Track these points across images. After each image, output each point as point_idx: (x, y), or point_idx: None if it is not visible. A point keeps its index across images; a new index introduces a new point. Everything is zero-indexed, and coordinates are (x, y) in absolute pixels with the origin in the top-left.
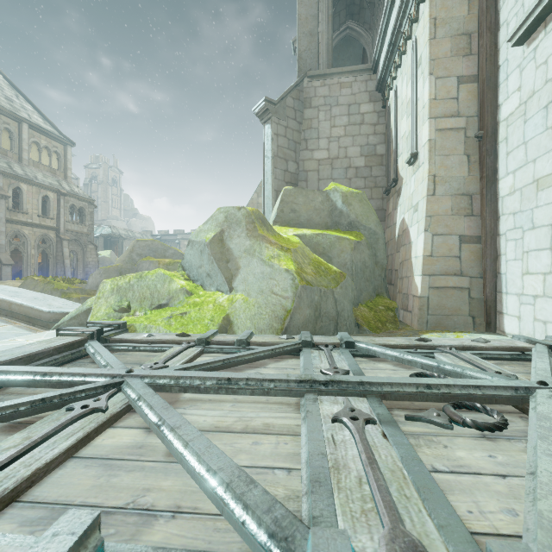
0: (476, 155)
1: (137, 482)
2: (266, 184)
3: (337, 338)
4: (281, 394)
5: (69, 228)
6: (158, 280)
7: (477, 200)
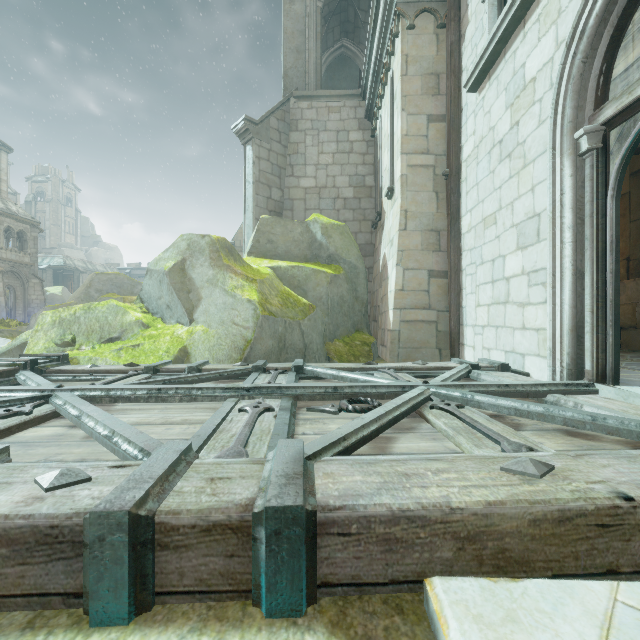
0: (444, 193)
1: (51, 451)
2: (247, 211)
3: (291, 364)
4: (207, 400)
5: (3, 257)
6: (109, 312)
7: (444, 236)
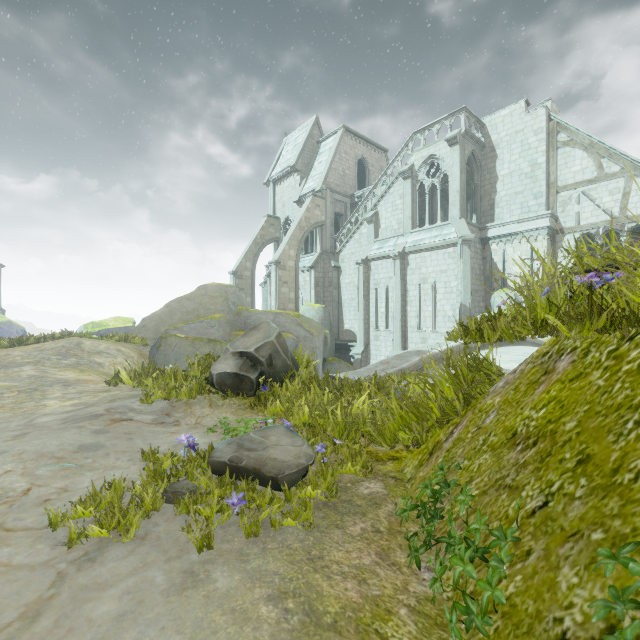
0: None
1: None
2: (464, 278)
3: None
4: None
5: None
6: None
7: None
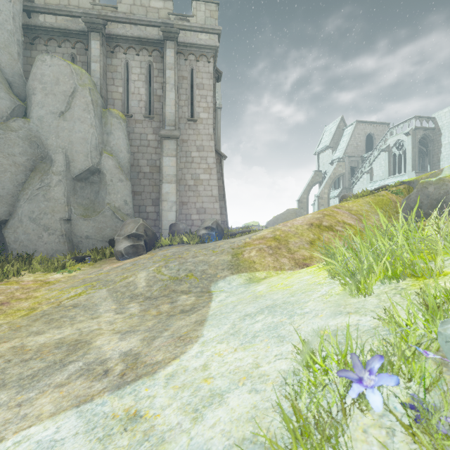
0: None
1: None
2: None
3: None
4: None
5: None
6: None
7: None
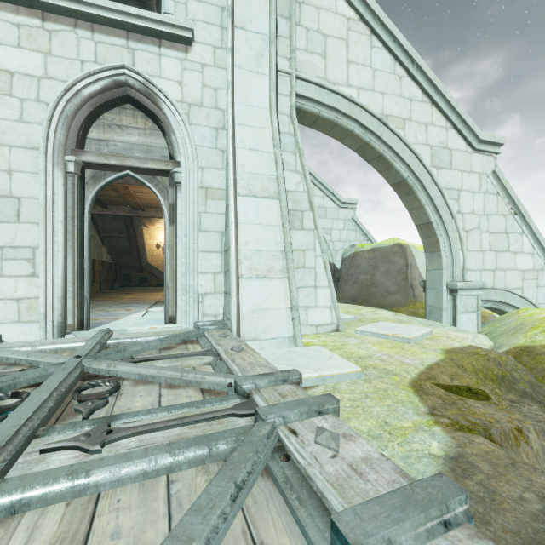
0: None
1: None
2: None
3: None
4: None
5: None
6: None
7: None
